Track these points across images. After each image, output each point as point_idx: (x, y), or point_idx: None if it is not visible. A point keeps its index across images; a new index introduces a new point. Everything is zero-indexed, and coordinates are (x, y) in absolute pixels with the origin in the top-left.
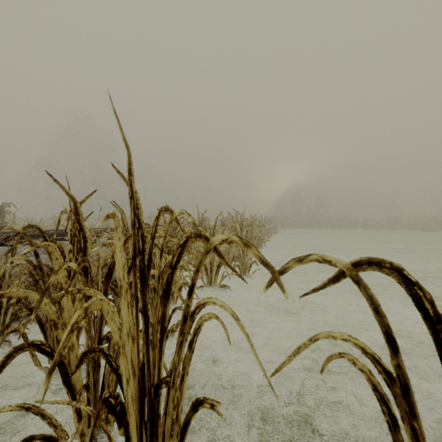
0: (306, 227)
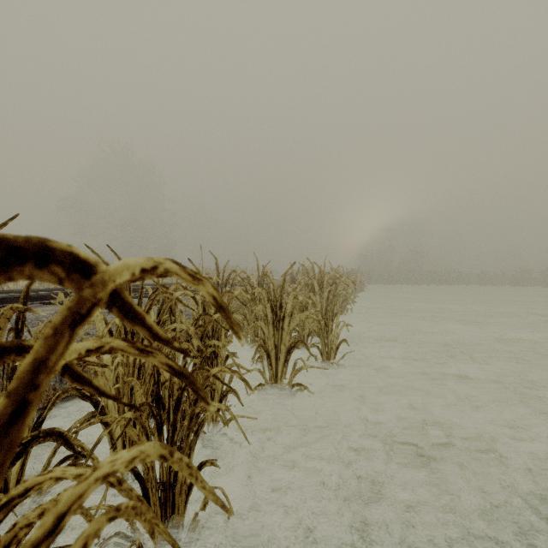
0: (401, 282)
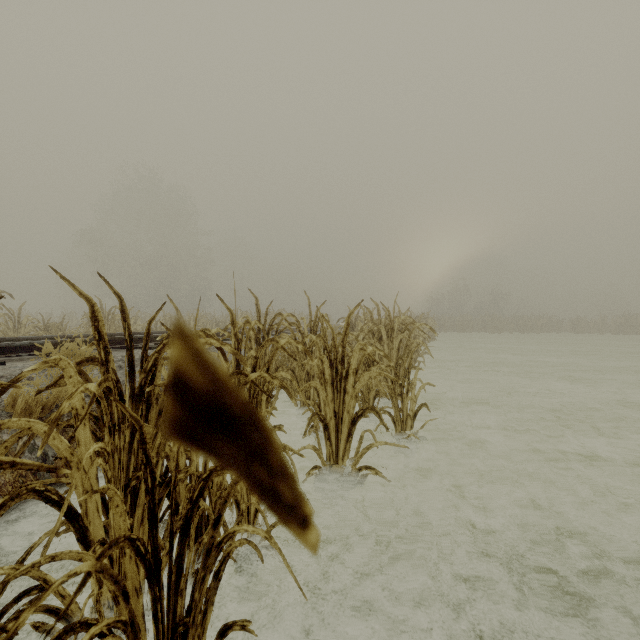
0: (478, 330)
